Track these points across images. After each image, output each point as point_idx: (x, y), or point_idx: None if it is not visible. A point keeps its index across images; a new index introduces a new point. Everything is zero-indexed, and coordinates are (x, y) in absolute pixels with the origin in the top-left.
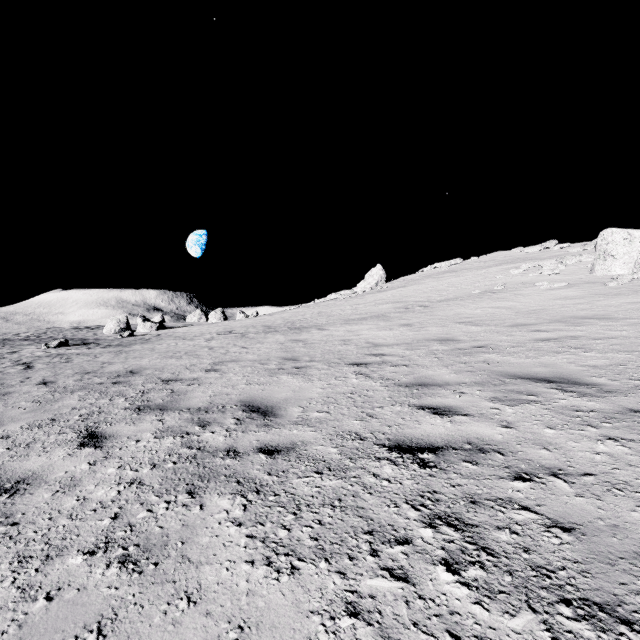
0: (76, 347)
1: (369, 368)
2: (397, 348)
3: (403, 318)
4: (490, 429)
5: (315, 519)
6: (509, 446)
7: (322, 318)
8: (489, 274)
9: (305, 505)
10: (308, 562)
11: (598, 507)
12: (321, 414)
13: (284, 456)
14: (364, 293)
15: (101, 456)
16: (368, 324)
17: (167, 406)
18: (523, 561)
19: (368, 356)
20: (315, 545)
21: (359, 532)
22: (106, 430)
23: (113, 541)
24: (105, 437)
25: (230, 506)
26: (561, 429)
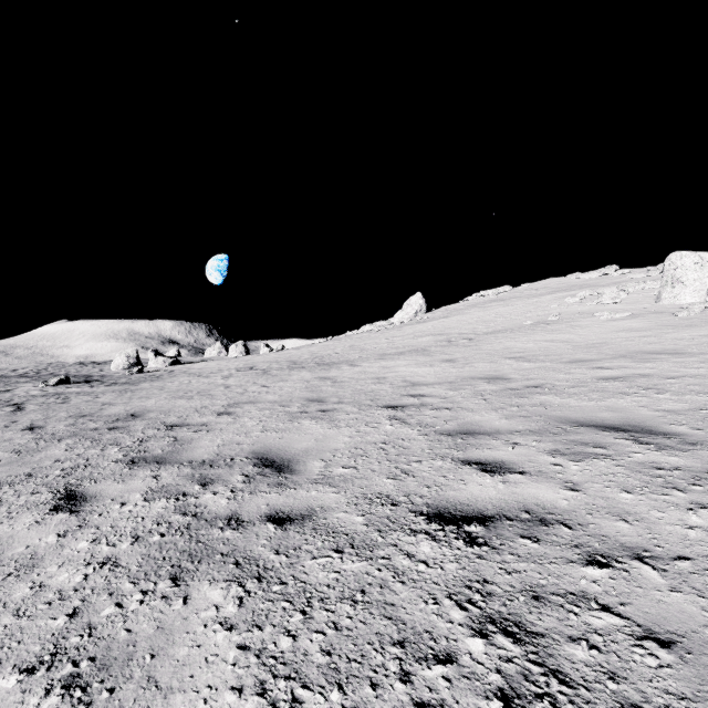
0: (78, 385)
1: (406, 412)
2: (438, 388)
3: (445, 353)
4: (552, 492)
5: (329, 621)
6: (577, 516)
7: (354, 352)
8: (542, 303)
9: (318, 599)
10: (315, 691)
11: (702, 608)
12: (347, 470)
13: (297, 527)
14: (402, 324)
15: (75, 525)
16: (406, 359)
17: (166, 458)
18: (610, 695)
19: (405, 397)
20: (327, 663)
21: (386, 642)
22: (88, 489)
23: (63, 652)
24: (85, 499)
25: (222, 599)
26: (640, 493)
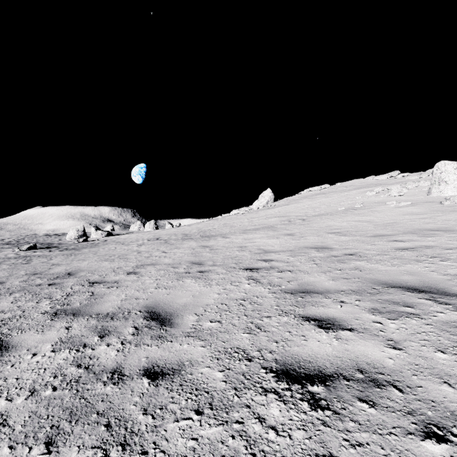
0: (41, 250)
1: (260, 273)
2: (283, 254)
3: (287, 229)
4: (378, 350)
5: None
6: (404, 377)
7: (226, 228)
8: (350, 195)
9: None
10: None
11: None
12: (213, 324)
13: (167, 382)
14: (258, 209)
15: None
16: (260, 233)
17: (81, 311)
18: None
19: (259, 261)
20: None
21: None
22: (13, 339)
23: None
24: (7, 348)
25: None
26: (453, 353)
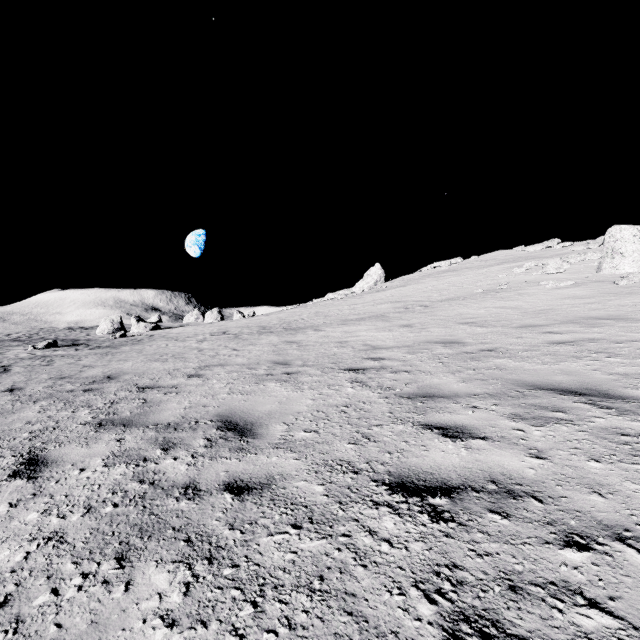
0: (64, 348)
1: (366, 374)
2: (397, 351)
3: (403, 318)
4: (517, 460)
5: (283, 616)
6: (547, 487)
7: (319, 318)
8: (491, 273)
9: (271, 587)
10: None
11: None
12: (308, 434)
13: (255, 497)
14: (362, 293)
15: (29, 493)
16: (366, 325)
17: (133, 421)
18: None
19: (366, 360)
20: None
21: None
22: (51, 453)
23: None
24: (46, 463)
25: (167, 586)
26: (609, 462)
